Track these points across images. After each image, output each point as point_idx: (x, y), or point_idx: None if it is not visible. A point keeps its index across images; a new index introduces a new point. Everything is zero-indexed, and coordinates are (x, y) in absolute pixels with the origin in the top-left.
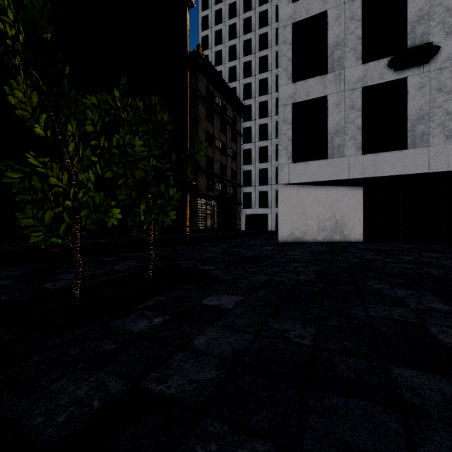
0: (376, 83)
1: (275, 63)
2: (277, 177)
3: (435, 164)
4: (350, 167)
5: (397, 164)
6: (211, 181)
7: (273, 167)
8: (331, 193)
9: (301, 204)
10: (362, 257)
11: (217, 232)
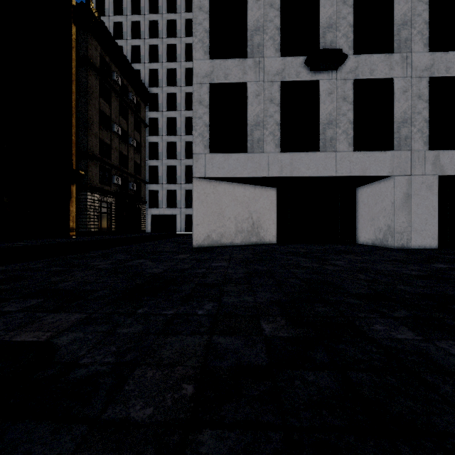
0: (293, 80)
1: (185, 55)
2: (186, 176)
3: (341, 169)
4: (270, 164)
5: (311, 166)
6: (107, 173)
7: (182, 164)
8: (248, 192)
9: (219, 202)
10: (300, 265)
11: (116, 234)
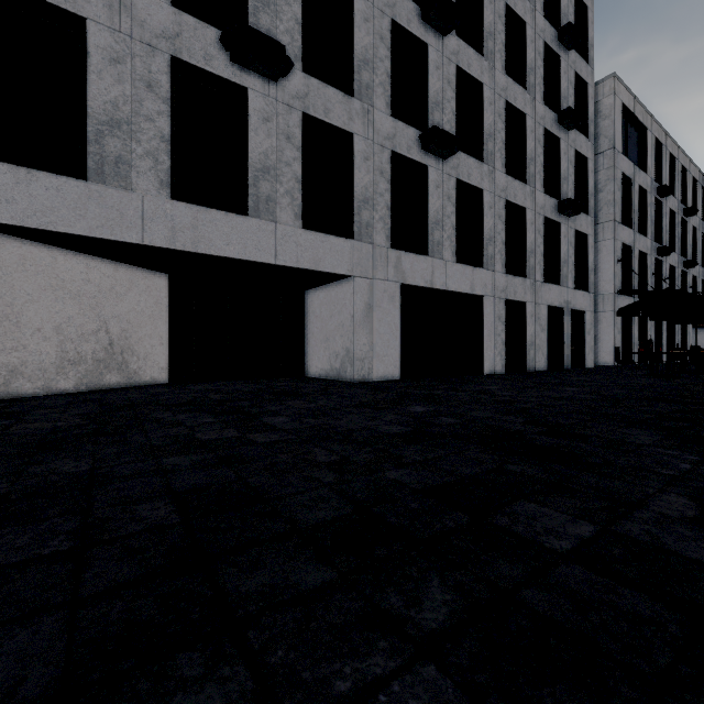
0: (198, 65)
1: None
2: None
3: (283, 254)
4: (146, 218)
5: (234, 239)
6: None
7: None
8: (98, 275)
9: (2, 289)
10: (195, 439)
11: None
